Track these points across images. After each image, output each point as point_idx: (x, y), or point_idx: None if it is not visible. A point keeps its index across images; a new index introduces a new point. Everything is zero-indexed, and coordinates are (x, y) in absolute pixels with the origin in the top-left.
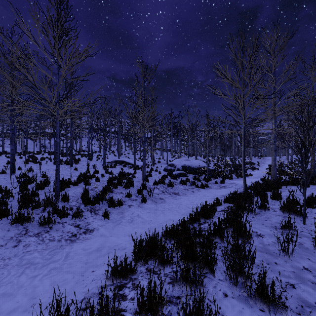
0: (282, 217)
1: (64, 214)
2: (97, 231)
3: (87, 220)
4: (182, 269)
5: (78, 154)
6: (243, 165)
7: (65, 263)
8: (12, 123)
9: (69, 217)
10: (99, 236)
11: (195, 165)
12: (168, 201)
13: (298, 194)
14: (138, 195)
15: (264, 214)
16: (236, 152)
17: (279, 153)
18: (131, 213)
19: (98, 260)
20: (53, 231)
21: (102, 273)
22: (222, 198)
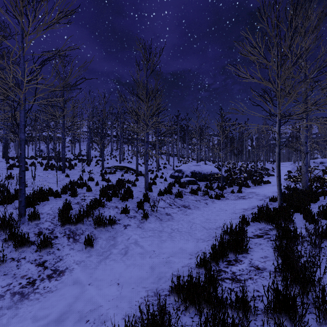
0: None
1: (24, 244)
2: (69, 273)
3: (59, 253)
4: None
5: (76, 159)
6: (278, 171)
7: None
8: None
9: (33, 249)
10: (71, 285)
11: (206, 171)
12: (176, 217)
13: None
14: (138, 210)
15: None
16: (247, 157)
17: (298, 157)
18: (126, 237)
19: None
20: None
21: None
22: (245, 214)
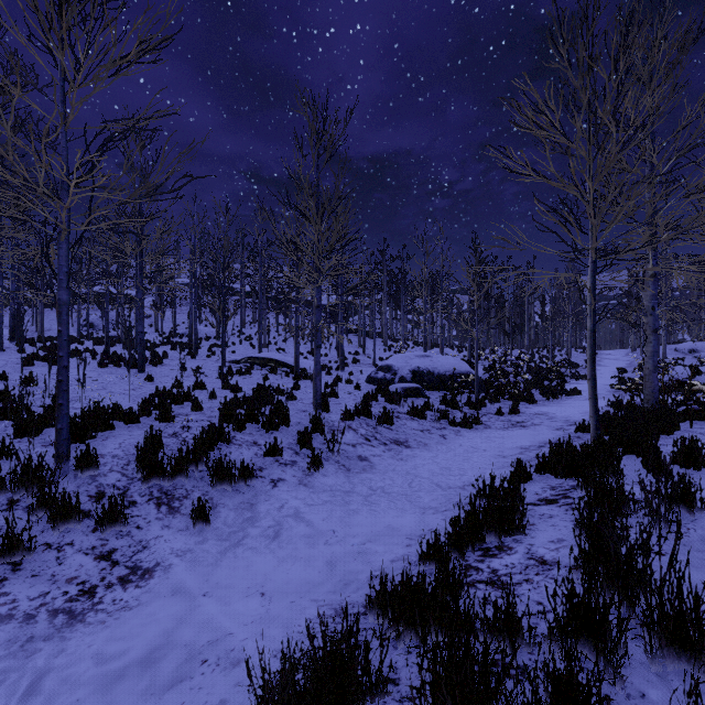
0: None
1: (69, 516)
2: (163, 574)
3: (141, 535)
4: None
5: (166, 344)
6: (591, 369)
7: None
8: None
9: (87, 527)
10: (168, 596)
11: (443, 369)
12: (380, 465)
13: None
14: (300, 449)
15: (692, 523)
16: (532, 340)
17: (641, 340)
18: (276, 505)
19: None
20: (21, 578)
21: None
22: (525, 457)
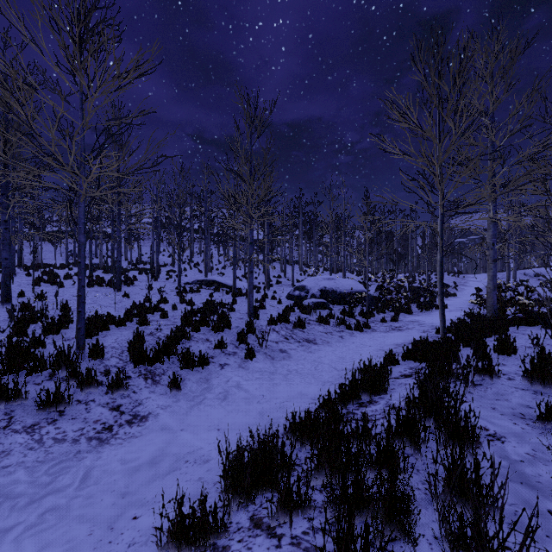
0: (531, 394)
1: (91, 383)
2: (154, 419)
3: (136, 397)
4: (334, 524)
5: (134, 269)
6: (440, 288)
7: (79, 495)
8: (4, 210)
9: (102, 391)
10: (159, 431)
11: (344, 288)
12: (295, 355)
13: (546, 344)
14: (239, 344)
15: (491, 385)
16: (414, 266)
17: None
18: (224, 380)
19: (149, 489)
20: (66, 420)
21: (153, 526)
22: (398, 350)
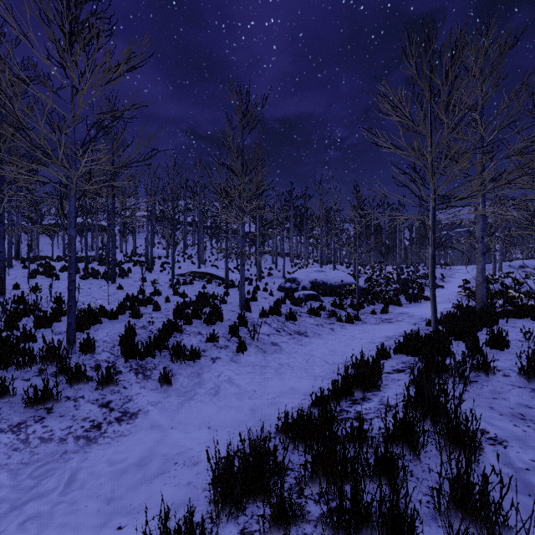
0: (529, 392)
1: (80, 379)
2: (144, 416)
3: (126, 392)
4: None
5: (129, 261)
6: (432, 282)
7: (63, 500)
8: None
9: (92, 387)
10: (148, 429)
11: (334, 281)
12: (287, 348)
13: None
14: (231, 337)
15: (486, 382)
16: (402, 258)
17: None
18: (215, 374)
19: (135, 494)
20: (53, 417)
21: None
22: (388, 343)
